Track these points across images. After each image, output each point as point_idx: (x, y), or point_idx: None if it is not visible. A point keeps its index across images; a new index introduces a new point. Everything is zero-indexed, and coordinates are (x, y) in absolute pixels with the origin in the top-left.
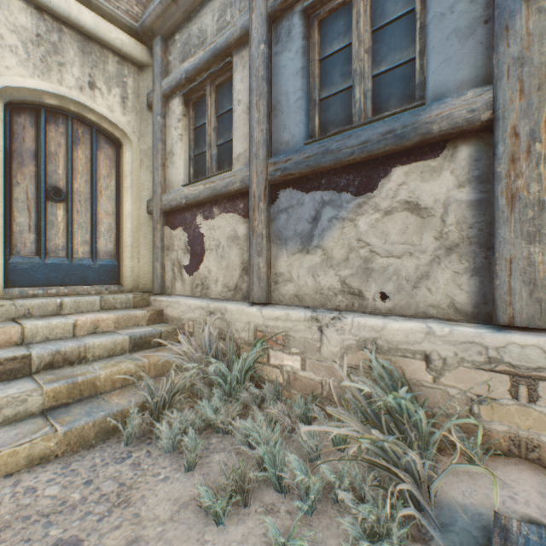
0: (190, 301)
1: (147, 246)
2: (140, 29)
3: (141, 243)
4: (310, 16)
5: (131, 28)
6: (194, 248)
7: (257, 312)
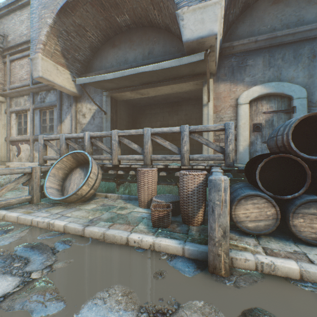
0: (17, 163)
1: (5, 149)
2: (3, 94)
3: (3, 148)
4: (42, 111)
5: (0, 93)
6: (19, 151)
7: (31, 163)
